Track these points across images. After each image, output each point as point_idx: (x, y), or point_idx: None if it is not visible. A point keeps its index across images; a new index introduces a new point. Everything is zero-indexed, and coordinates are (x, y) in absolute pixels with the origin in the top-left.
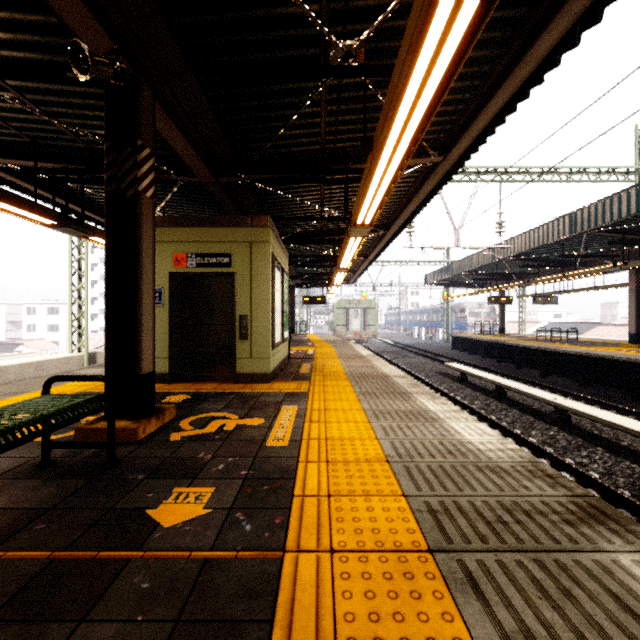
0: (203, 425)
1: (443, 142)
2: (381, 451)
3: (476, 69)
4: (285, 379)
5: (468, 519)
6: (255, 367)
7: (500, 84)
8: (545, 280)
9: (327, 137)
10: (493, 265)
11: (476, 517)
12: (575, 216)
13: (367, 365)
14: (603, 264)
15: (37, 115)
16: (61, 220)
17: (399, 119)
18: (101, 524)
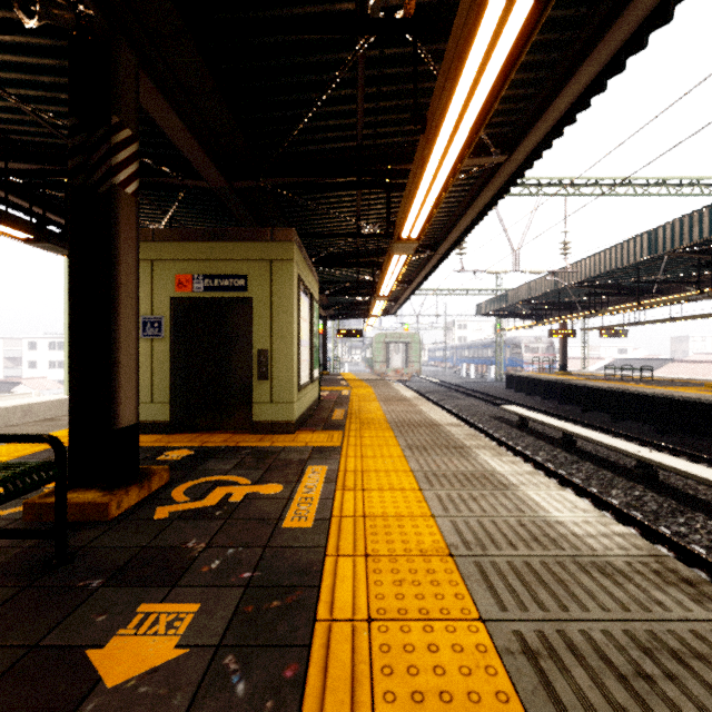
0: (202, 494)
1: (507, 138)
2: (440, 537)
3: (555, 36)
4: (314, 428)
5: (589, 669)
6: (276, 414)
7: (588, 52)
8: (617, 310)
9: (365, 130)
10: (554, 293)
11: (600, 665)
12: (655, 234)
13: (412, 410)
14: (683, 291)
15: (3, 100)
16: (38, 233)
17: (466, 77)
18: (8, 680)
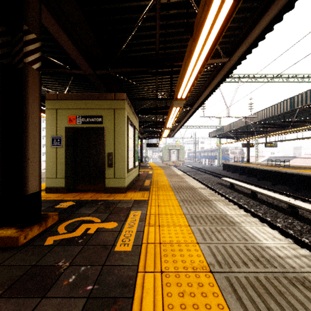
0: (74, 228)
1: (229, 49)
2: (203, 258)
3: None
4: (135, 190)
5: None
6: (117, 183)
7: None
8: (274, 134)
9: (160, 45)
10: (245, 127)
11: None
12: (293, 99)
13: (182, 180)
14: (304, 126)
15: None
16: None
17: None
18: None
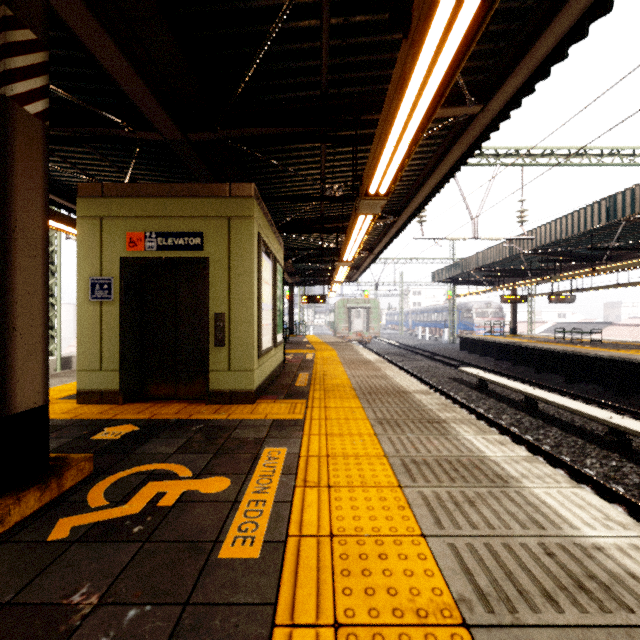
0: (127, 494)
1: (482, 86)
2: (441, 580)
3: None
4: (275, 396)
5: None
6: (235, 382)
7: None
8: (570, 276)
9: (330, 75)
10: (507, 261)
11: None
12: (614, 200)
13: (377, 374)
14: (634, 258)
15: None
16: None
17: None
18: None
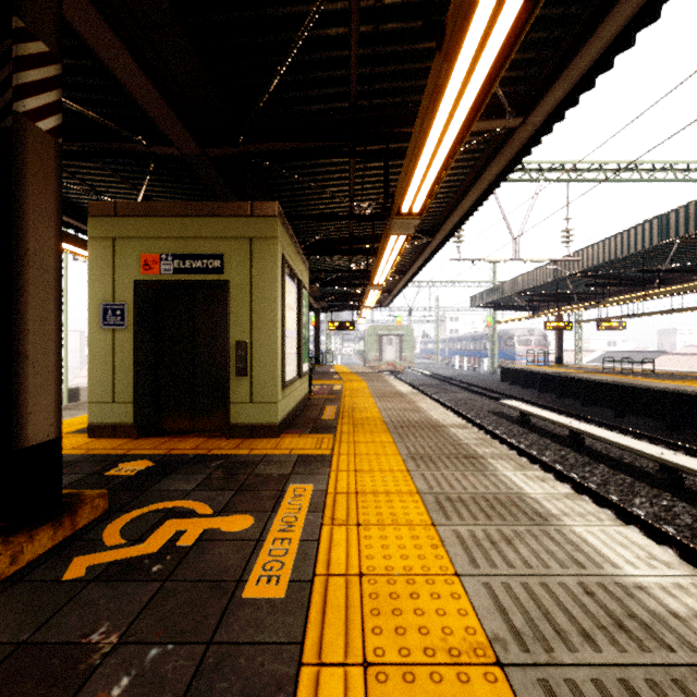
0: (144, 533)
1: (523, 97)
2: (475, 619)
3: None
4: (301, 430)
5: None
6: (257, 415)
7: None
8: (619, 300)
9: (359, 86)
10: (552, 284)
11: None
12: (667, 219)
13: (410, 407)
14: (689, 281)
15: None
16: None
17: None
18: None
